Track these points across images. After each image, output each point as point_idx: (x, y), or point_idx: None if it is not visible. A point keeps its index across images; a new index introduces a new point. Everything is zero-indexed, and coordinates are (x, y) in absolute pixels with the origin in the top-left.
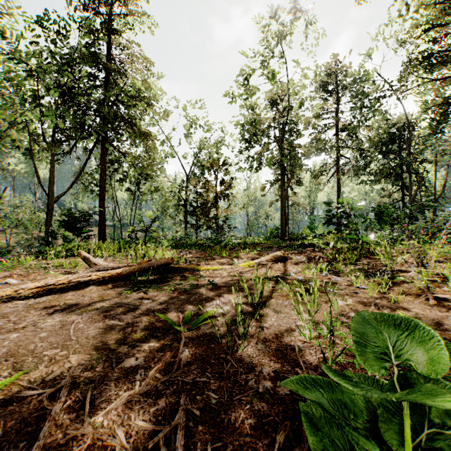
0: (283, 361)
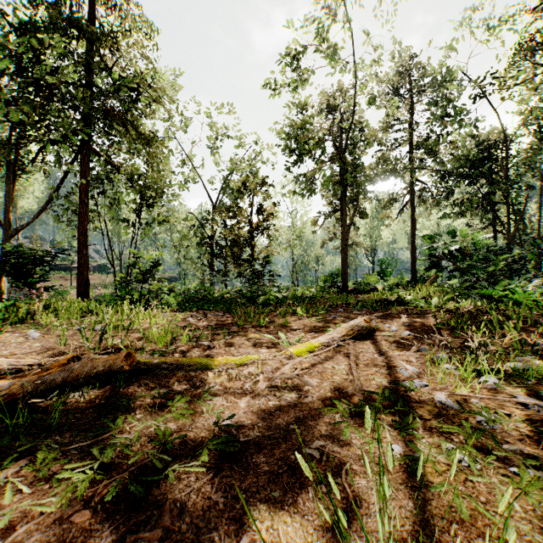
0: None
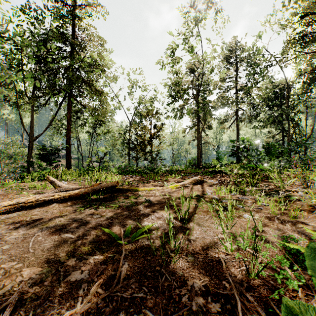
0: (211, 274)
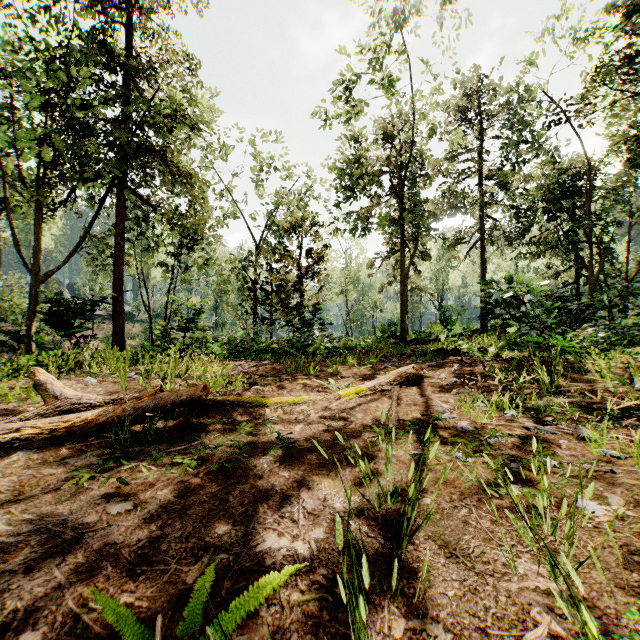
0: None
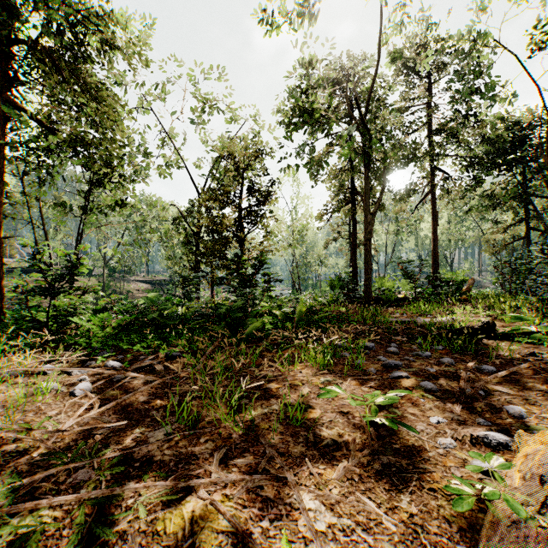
0: None
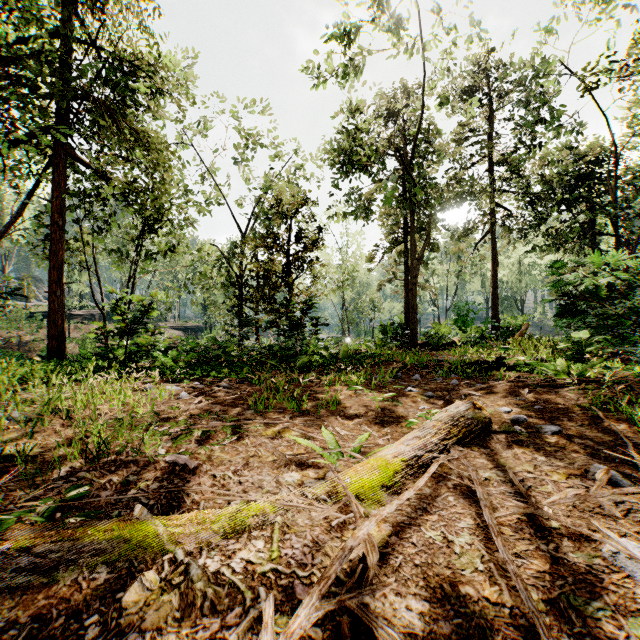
0: None
